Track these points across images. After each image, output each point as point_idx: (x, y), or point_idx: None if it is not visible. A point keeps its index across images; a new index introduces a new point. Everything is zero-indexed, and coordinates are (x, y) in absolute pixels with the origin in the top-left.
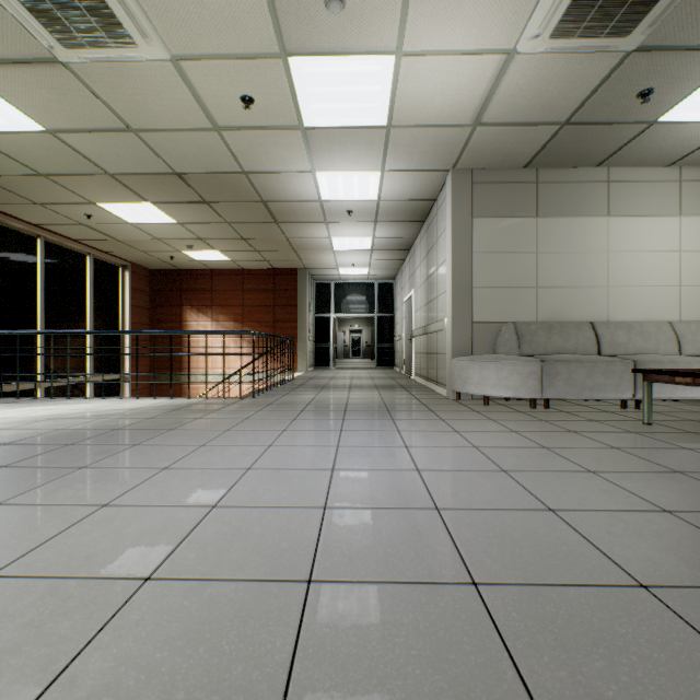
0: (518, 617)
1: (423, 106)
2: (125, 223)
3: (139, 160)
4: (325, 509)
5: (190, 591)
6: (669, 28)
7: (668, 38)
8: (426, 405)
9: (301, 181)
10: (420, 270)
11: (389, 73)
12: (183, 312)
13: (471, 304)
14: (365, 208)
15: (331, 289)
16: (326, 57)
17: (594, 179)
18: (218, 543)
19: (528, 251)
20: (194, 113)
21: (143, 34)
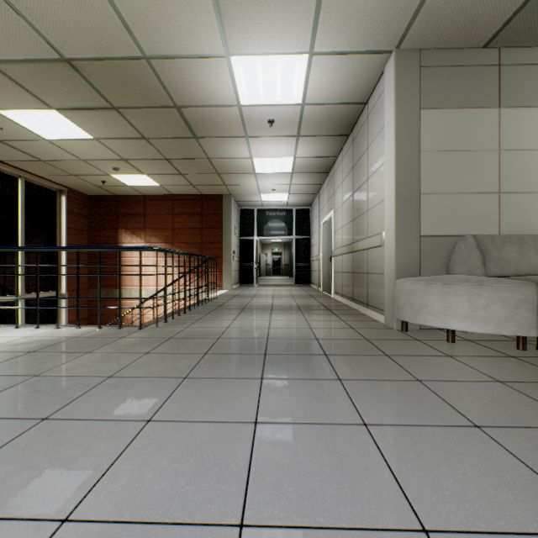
0: None
1: None
2: (41, 139)
3: (11, 34)
4: None
5: None
6: None
7: None
8: (370, 341)
9: (214, 72)
10: (342, 188)
11: None
12: (118, 234)
13: (419, 213)
14: (288, 116)
15: (254, 214)
16: None
17: None
18: None
19: (488, 148)
20: None
21: None
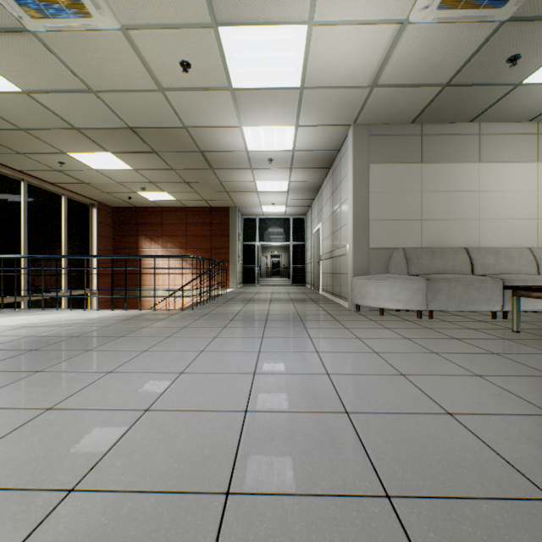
0: (436, 538)
1: (330, 70)
2: (91, 169)
3: (99, 116)
4: (246, 412)
5: (110, 505)
6: (538, 1)
7: (536, 9)
8: (332, 315)
9: (231, 134)
10: (326, 207)
11: (303, 41)
12: (139, 241)
13: (369, 233)
14: (283, 157)
15: (256, 223)
16: (250, 26)
17: (468, 132)
18: (145, 449)
19: (415, 190)
20: (142, 76)
21: (96, 5)
